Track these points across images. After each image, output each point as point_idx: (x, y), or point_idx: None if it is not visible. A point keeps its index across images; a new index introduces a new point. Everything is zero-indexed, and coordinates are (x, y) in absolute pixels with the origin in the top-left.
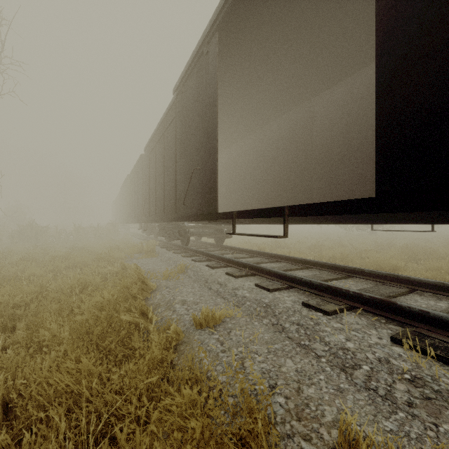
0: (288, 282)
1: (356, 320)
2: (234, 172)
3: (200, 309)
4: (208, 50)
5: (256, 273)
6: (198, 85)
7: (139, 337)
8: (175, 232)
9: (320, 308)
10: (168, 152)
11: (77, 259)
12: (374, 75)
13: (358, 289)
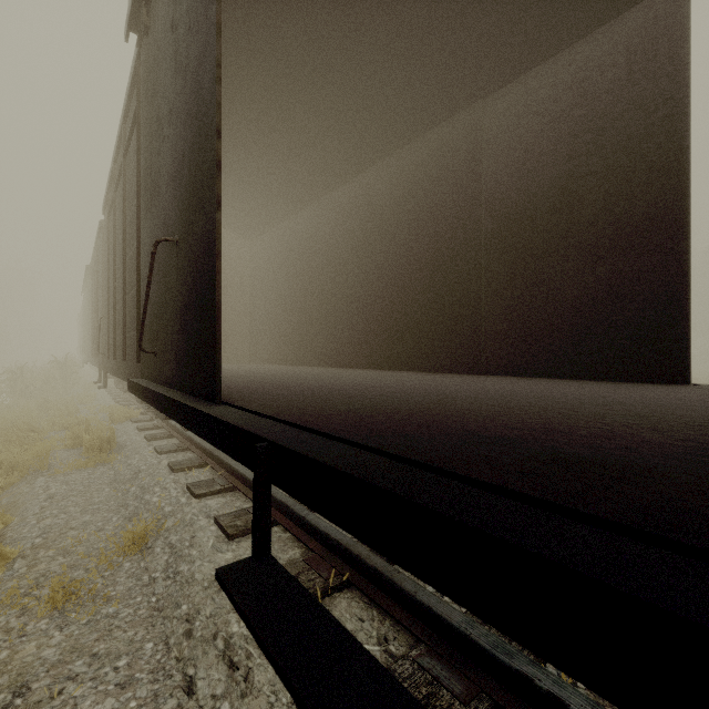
0: (486, 673)
1: None
2: (303, 268)
3: None
4: None
5: (359, 581)
6: None
7: None
8: None
9: None
10: (130, 206)
11: None
12: (648, 30)
13: None
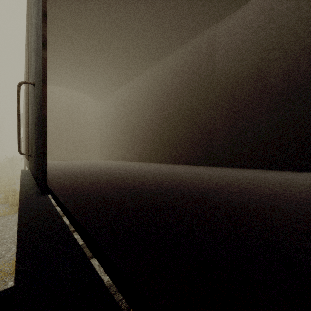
0: None
1: None
2: (124, 113)
3: None
4: None
5: None
6: None
7: None
8: None
9: None
10: None
11: None
12: None
13: None
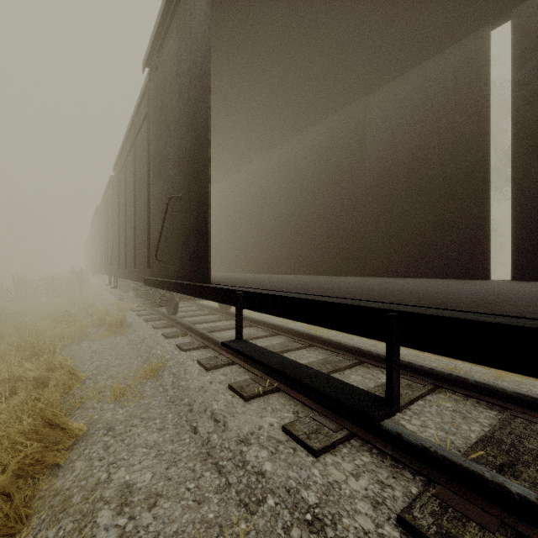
0: (347, 421)
1: None
2: (247, 206)
3: (156, 531)
4: None
5: (283, 387)
6: (178, 46)
7: None
8: (155, 295)
9: None
10: (140, 170)
11: None
12: (466, 58)
13: (483, 438)
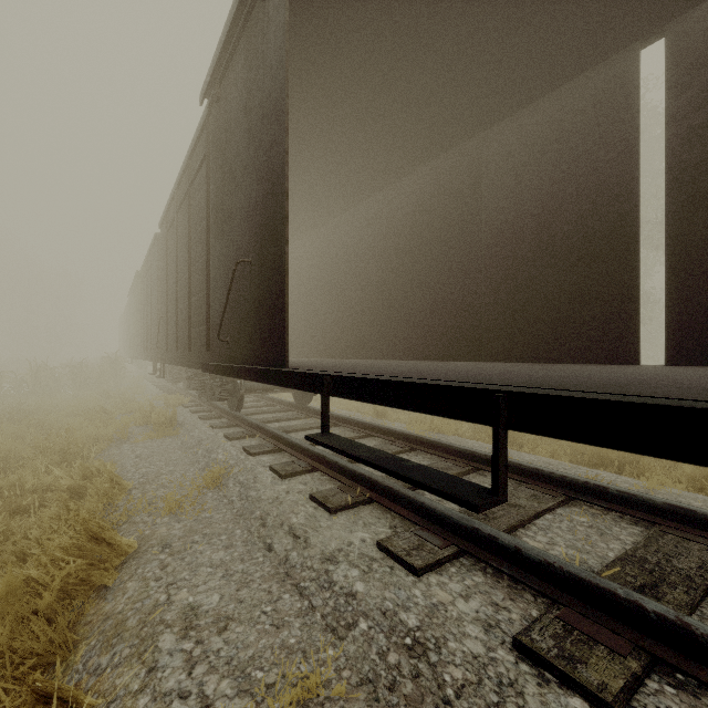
0: (456, 536)
1: None
2: (331, 272)
3: (228, 656)
4: None
5: (377, 498)
6: (247, 74)
7: None
8: (214, 386)
9: (581, 681)
10: (196, 228)
11: None
12: (608, 84)
13: (622, 556)
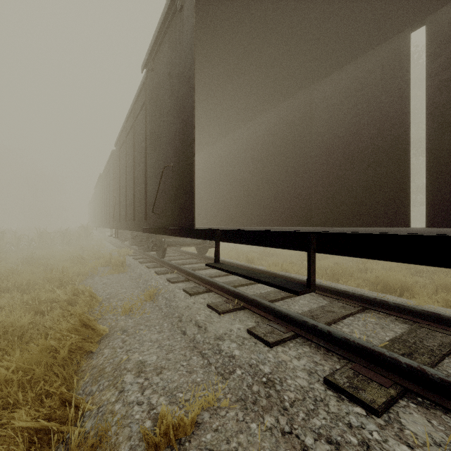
0: (294, 326)
1: (429, 431)
2: (219, 173)
3: (163, 386)
4: (182, 4)
5: (247, 306)
6: (170, 55)
7: (56, 447)
8: (148, 242)
9: (361, 398)
10: (138, 146)
11: (20, 279)
12: (391, 54)
13: (393, 339)
